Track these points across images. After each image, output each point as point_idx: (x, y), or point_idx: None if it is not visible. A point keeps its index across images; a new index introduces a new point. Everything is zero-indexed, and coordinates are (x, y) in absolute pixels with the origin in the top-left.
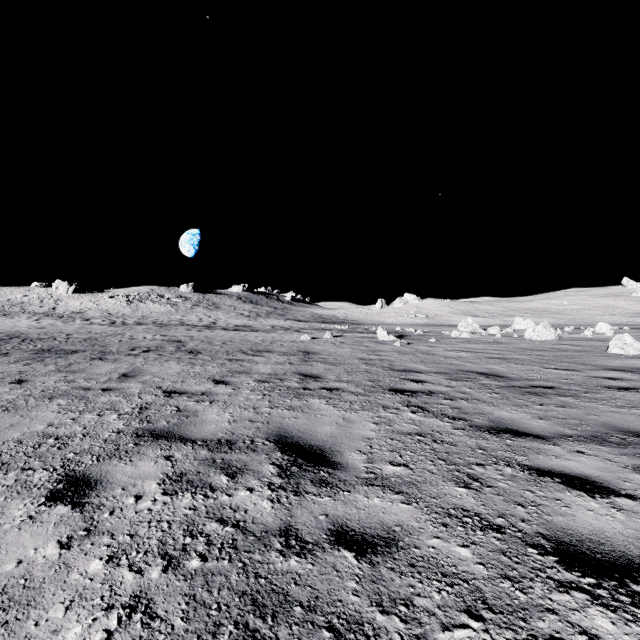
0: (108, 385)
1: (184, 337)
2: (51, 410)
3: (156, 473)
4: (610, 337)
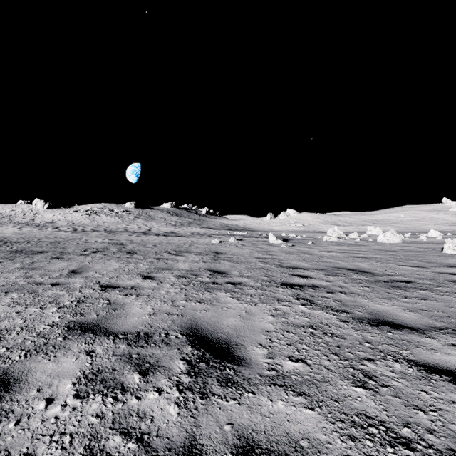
0: (57, 280)
1: (125, 241)
2: (3, 303)
3: (74, 371)
4: (440, 241)
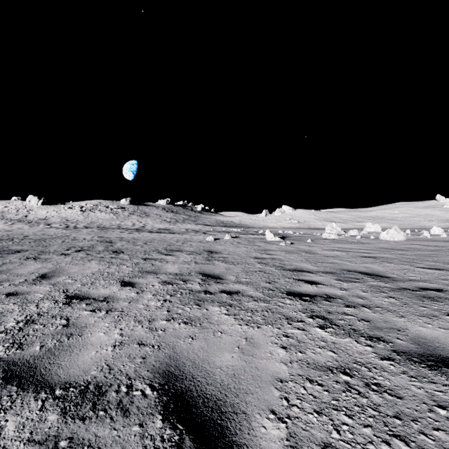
0: (17, 288)
1: (116, 238)
2: None
3: None
4: (446, 238)
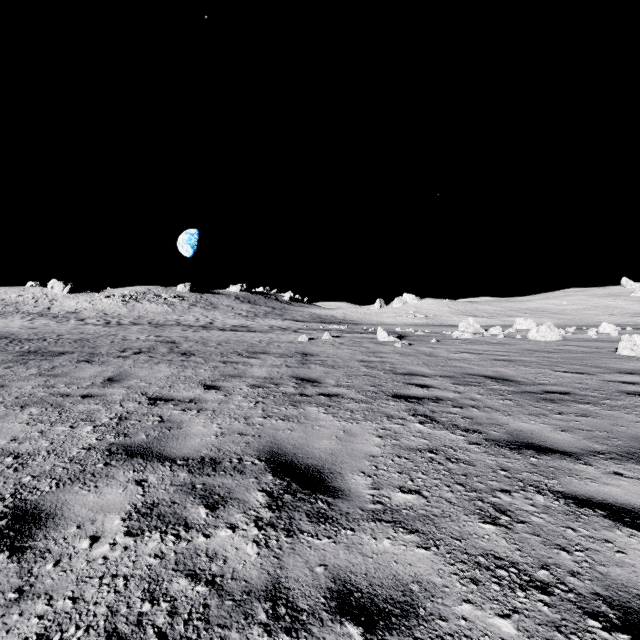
0: (89, 391)
1: (179, 338)
2: (19, 421)
3: (122, 504)
4: (615, 338)
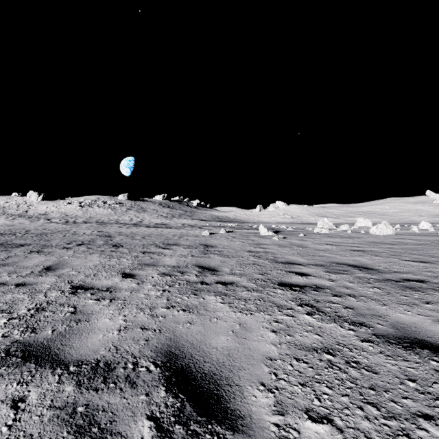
0: (25, 279)
1: (114, 233)
2: None
3: None
4: (433, 233)
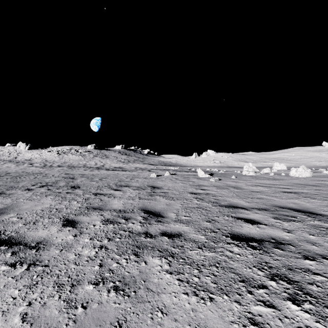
0: None
1: (78, 175)
2: None
3: None
4: None
